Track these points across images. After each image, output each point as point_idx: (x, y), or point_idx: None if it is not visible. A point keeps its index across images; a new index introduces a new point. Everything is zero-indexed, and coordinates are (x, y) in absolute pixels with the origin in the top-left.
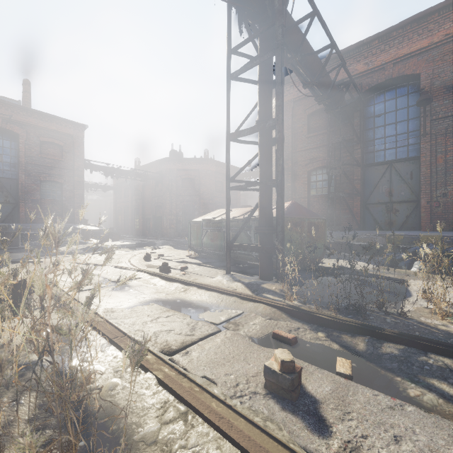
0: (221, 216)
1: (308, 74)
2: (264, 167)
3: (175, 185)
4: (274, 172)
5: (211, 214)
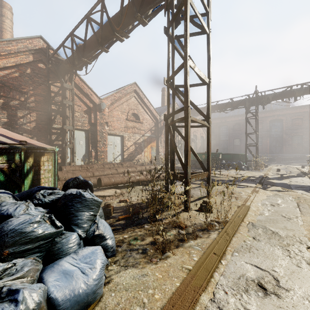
0: None
1: None
2: None
3: None
4: None
5: None
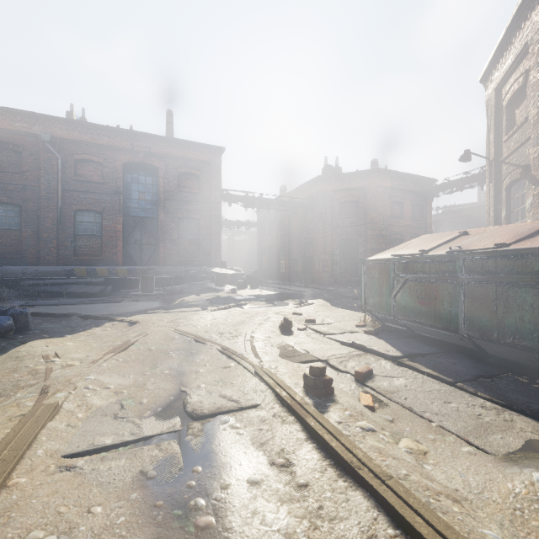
0: (441, 246)
1: None
2: None
3: (330, 213)
4: None
5: (411, 245)
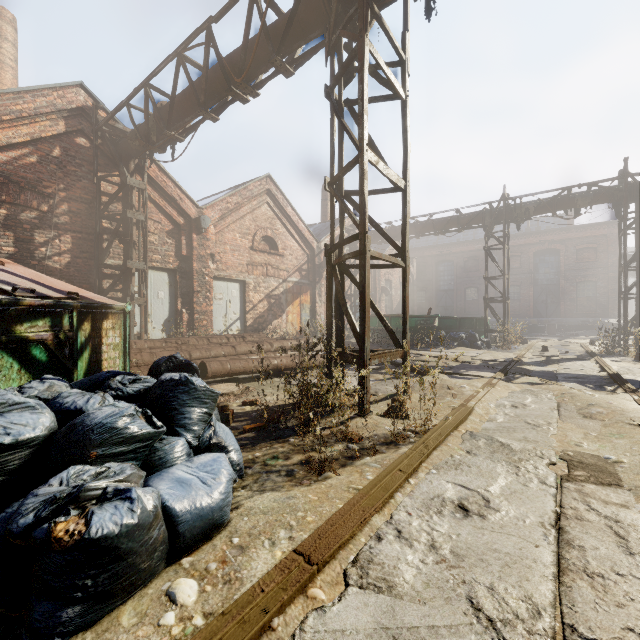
0: None
1: None
2: (636, 286)
3: None
4: None
5: None
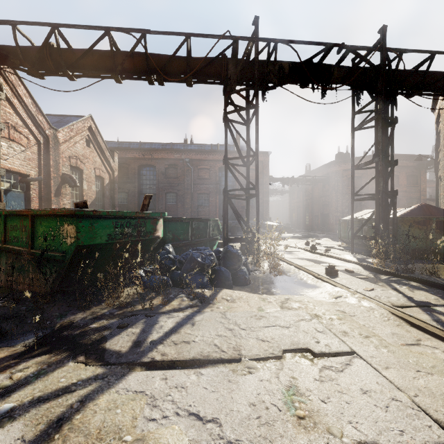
0: (363, 215)
1: (439, 95)
2: (378, 185)
3: (340, 185)
4: (442, 167)
5: (356, 214)
